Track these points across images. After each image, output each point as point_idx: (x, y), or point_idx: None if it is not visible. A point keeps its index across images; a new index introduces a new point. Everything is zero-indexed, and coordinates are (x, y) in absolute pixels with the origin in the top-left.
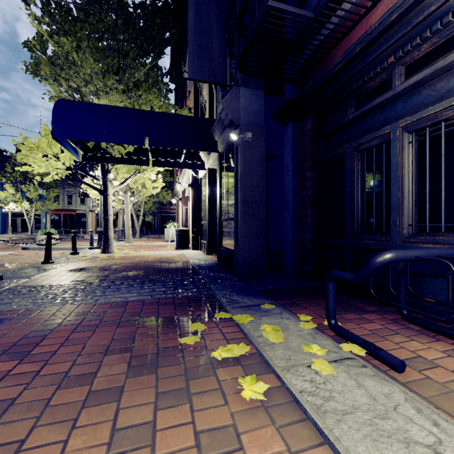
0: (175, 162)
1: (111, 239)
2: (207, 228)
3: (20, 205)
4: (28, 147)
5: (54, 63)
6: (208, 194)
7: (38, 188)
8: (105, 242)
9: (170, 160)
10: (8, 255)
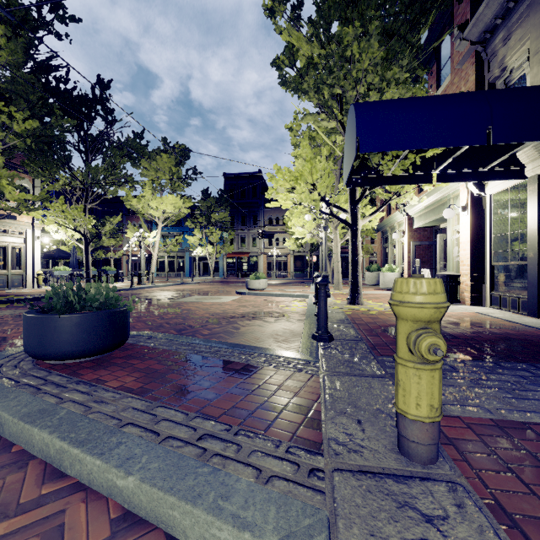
0: (473, 173)
1: (360, 286)
2: (535, 272)
3: (204, 249)
4: (291, 177)
5: (302, 76)
6: (537, 216)
7: (219, 231)
8: (353, 291)
9: (465, 171)
10: (238, 300)
